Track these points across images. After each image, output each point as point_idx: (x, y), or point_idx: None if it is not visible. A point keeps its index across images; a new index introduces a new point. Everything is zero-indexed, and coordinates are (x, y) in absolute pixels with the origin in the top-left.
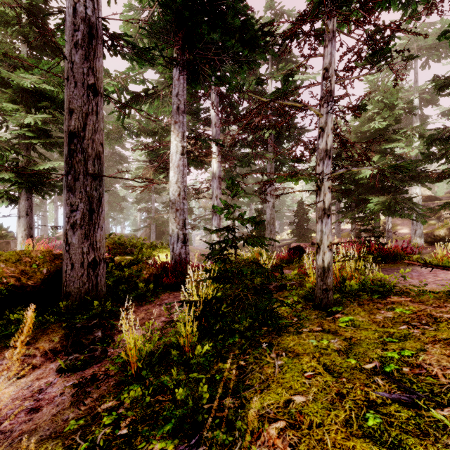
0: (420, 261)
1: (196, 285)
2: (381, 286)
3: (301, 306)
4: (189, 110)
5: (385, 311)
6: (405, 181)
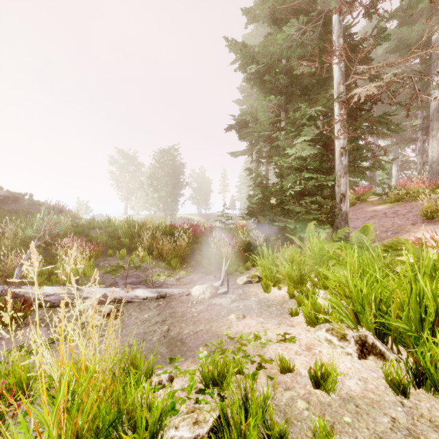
0: None
1: None
2: None
3: None
4: None
5: None
6: None
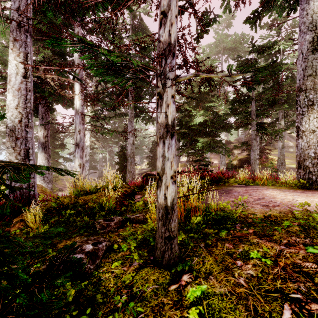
0: (235, 183)
1: (22, 228)
2: (223, 216)
3: (139, 257)
4: (53, 49)
5: (240, 259)
6: (218, 129)
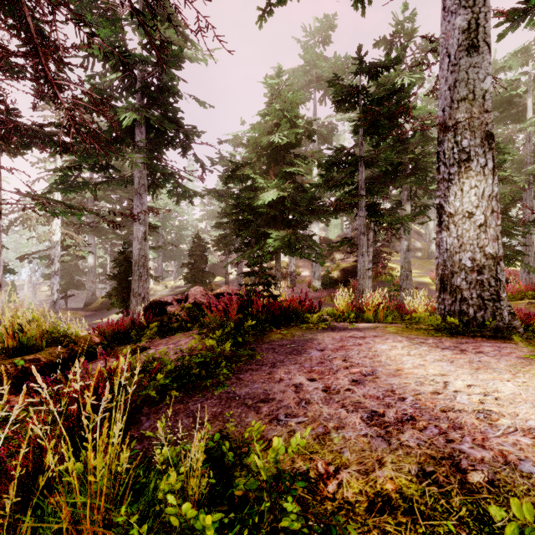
0: (322, 324)
1: None
2: None
3: None
4: None
5: None
6: (305, 215)
